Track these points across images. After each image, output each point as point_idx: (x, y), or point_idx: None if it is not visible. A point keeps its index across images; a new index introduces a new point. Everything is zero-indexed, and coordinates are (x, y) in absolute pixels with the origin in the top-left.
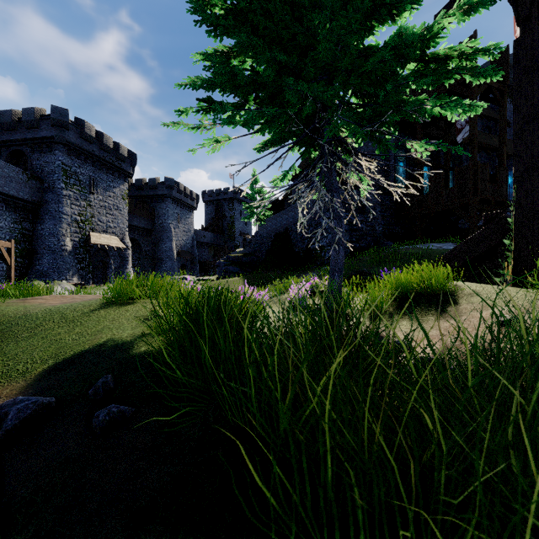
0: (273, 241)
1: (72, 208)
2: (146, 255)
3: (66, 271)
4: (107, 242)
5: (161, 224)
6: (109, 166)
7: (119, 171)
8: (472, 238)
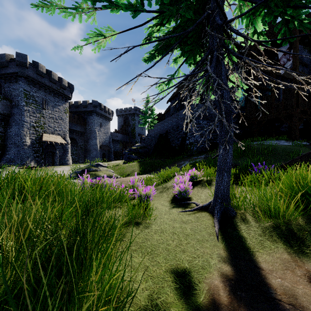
0: (158, 139)
1: (31, 118)
2: (81, 148)
3: (26, 158)
4: (54, 140)
5: (90, 129)
6: (56, 92)
7: (62, 95)
8: None
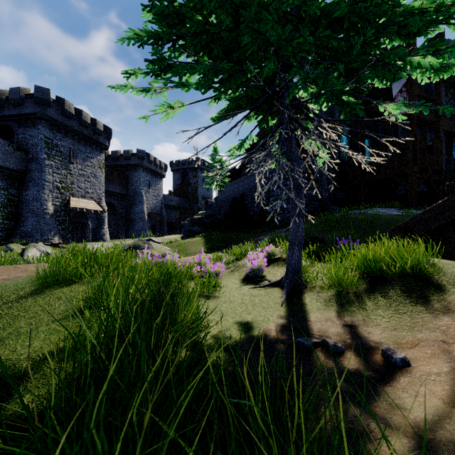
0: (230, 205)
1: (54, 176)
2: (121, 217)
3: (48, 232)
4: (85, 206)
5: (134, 190)
6: (87, 139)
7: (96, 143)
8: (433, 208)
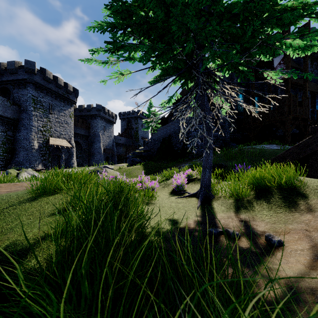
0: (161, 143)
1: (38, 122)
2: (85, 151)
3: (34, 161)
4: (60, 144)
5: (93, 132)
6: (61, 97)
7: (67, 100)
8: (301, 143)
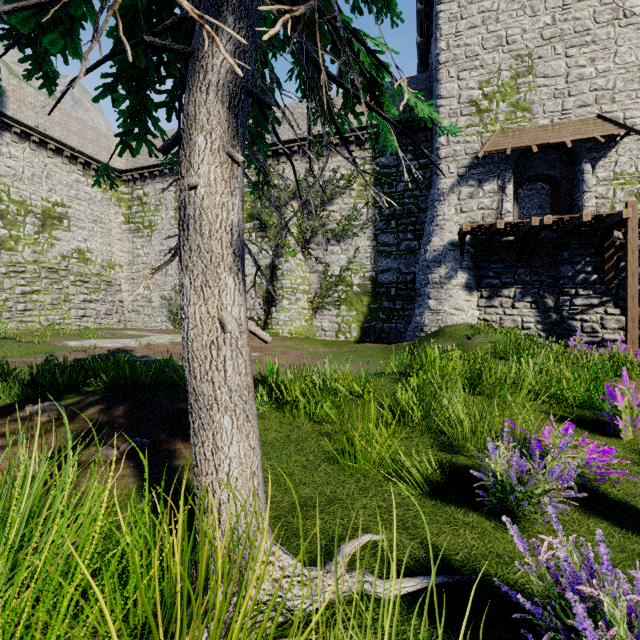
0: None
1: None
2: None
3: None
4: None
5: None
6: None
7: None
8: None
